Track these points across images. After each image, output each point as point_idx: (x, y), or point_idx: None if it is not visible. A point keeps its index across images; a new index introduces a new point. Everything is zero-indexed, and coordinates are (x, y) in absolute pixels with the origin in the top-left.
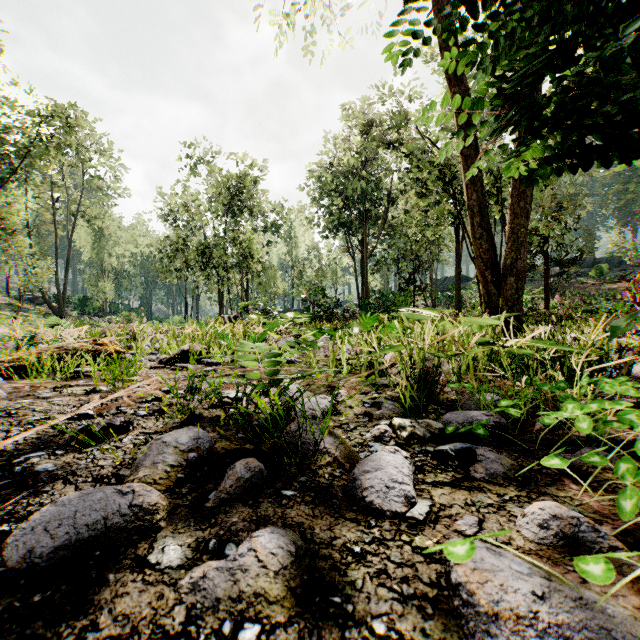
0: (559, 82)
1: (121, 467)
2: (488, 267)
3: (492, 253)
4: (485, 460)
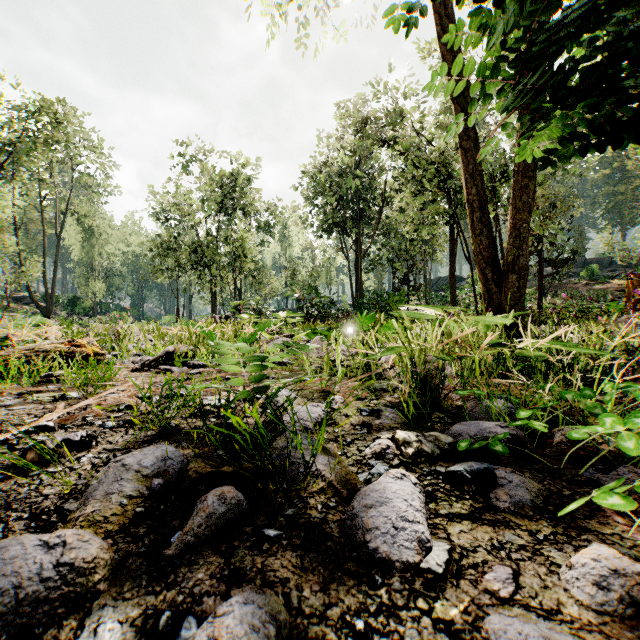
0: (591, 41)
1: (69, 497)
2: (489, 264)
3: (493, 250)
4: (508, 484)
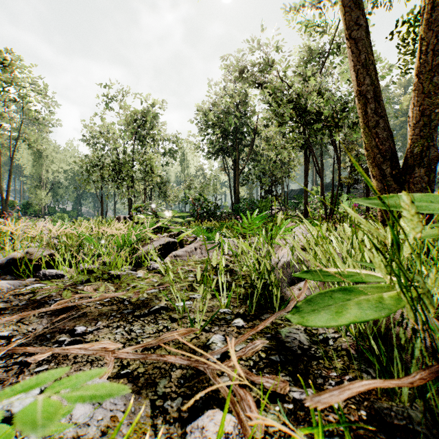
0: None
1: None
2: (387, 158)
3: (391, 143)
4: None
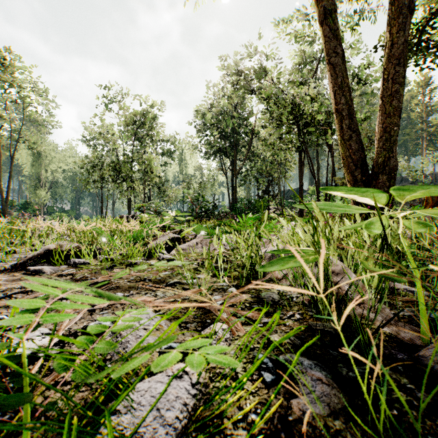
0: None
1: None
2: (358, 166)
3: (362, 153)
4: None
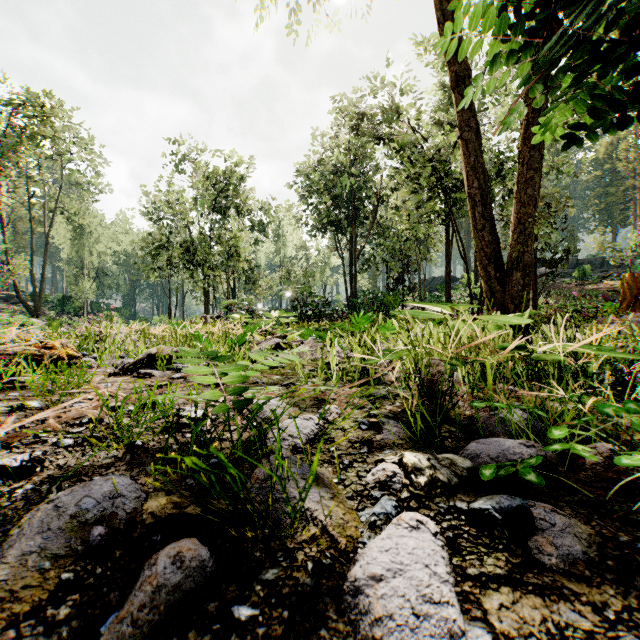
0: None
1: None
2: (491, 261)
3: (495, 246)
4: (550, 529)
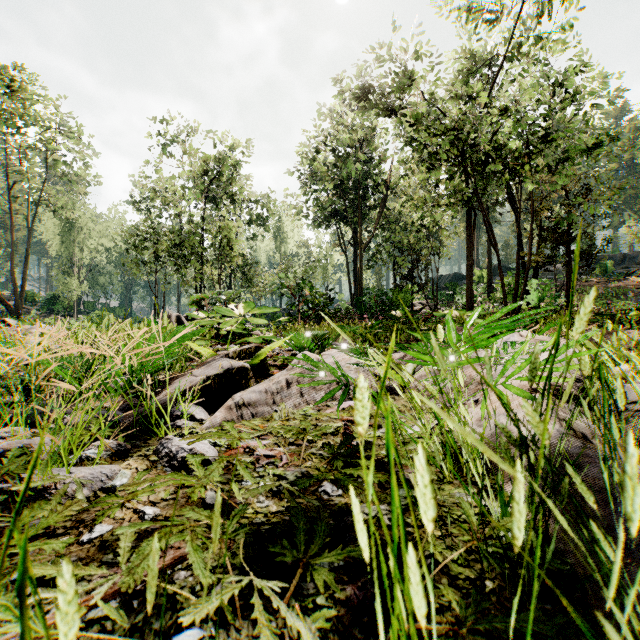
0: None
1: None
2: None
3: None
4: None
